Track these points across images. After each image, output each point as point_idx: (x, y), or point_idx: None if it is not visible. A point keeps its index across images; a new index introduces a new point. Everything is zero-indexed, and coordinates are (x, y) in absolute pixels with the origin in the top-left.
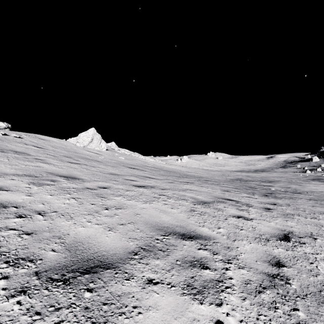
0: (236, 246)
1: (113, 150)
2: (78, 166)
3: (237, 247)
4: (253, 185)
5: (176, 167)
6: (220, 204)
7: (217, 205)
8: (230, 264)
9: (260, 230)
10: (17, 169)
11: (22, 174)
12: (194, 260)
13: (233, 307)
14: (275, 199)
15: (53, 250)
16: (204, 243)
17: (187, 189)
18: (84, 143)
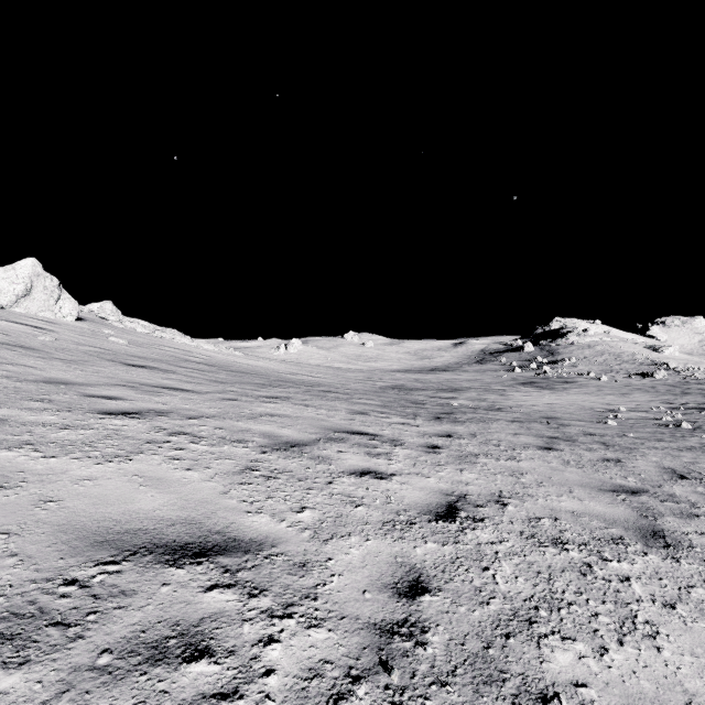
0: (327, 557)
1: (102, 321)
2: None
3: (328, 558)
4: (422, 398)
5: (267, 364)
6: (333, 445)
7: (323, 448)
8: (287, 618)
9: (402, 501)
10: None
11: None
12: (172, 636)
13: None
14: (453, 425)
15: None
16: (238, 564)
17: (263, 414)
18: (2, 297)
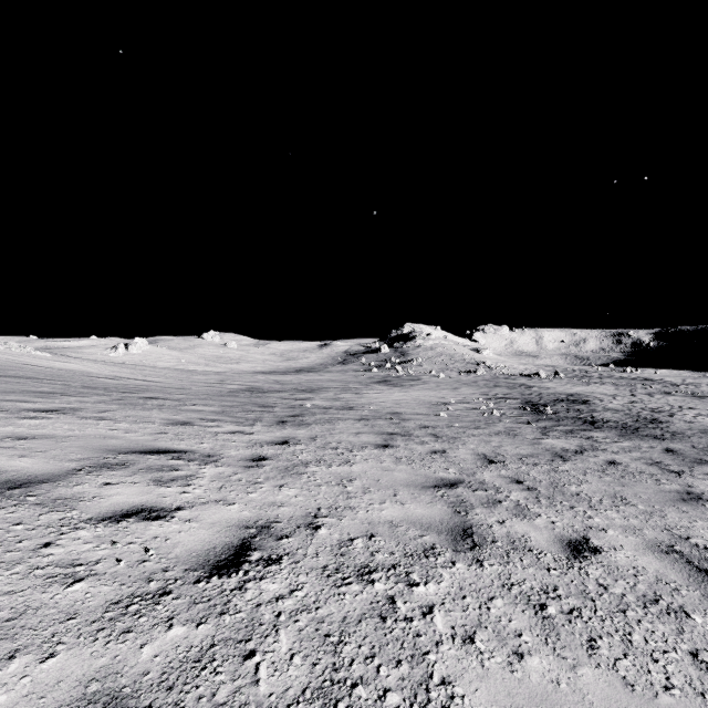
0: None
1: None
2: None
3: None
4: (275, 400)
5: (84, 367)
6: (101, 475)
7: (77, 483)
8: None
9: (171, 552)
10: None
11: None
12: None
13: None
14: (296, 429)
15: None
16: None
17: (1, 437)
18: None
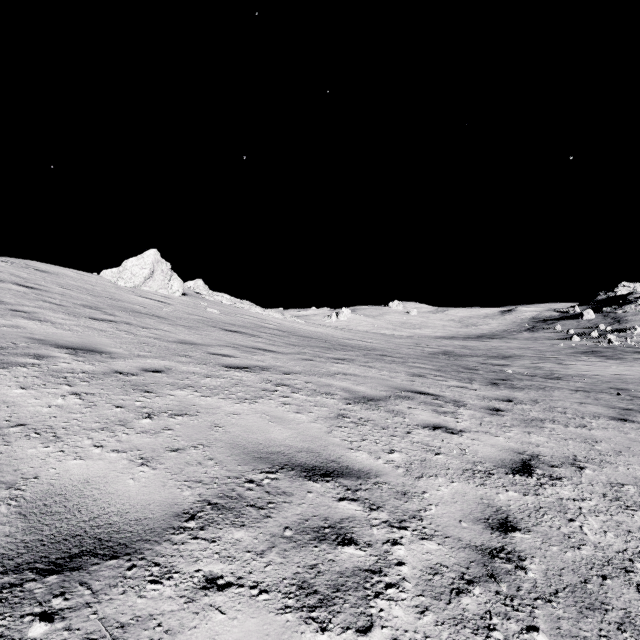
0: (422, 490)
1: (198, 296)
2: (111, 326)
3: (423, 491)
4: (473, 364)
5: (325, 330)
6: (402, 402)
7: (395, 404)
8: (403, 530)
9: (476, 454)
10: None
11: None
12: (325, 527)
13: (397, 632)
14: (511, 391)
15: None
16: (355, 485)
17: (337, 373)
18: (135, 279)
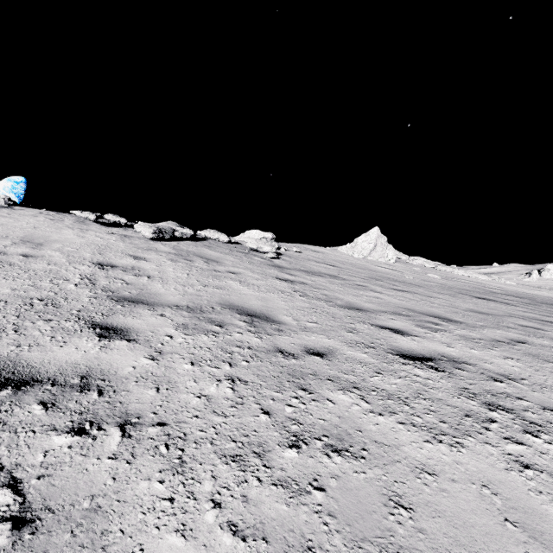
0: None
1: (402, 261)
2: (412, 296)
3: None
4: None
5: None
6: None
7: None
8: None
9: None
10: (370, 302)
11: (388, 312)
12: None
13: None
14: None
15: None
16: None
17: None
18: (364, 252)
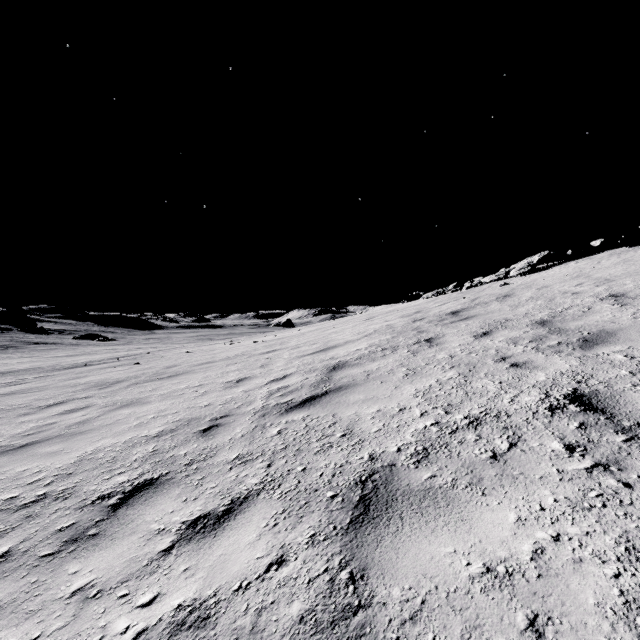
0: None
1: None
2: None
3: None
4: None
5: None
6: None
7: None
8: None
9: None
10: None
11: None
12: None
13: None
14: None
15: (432, 476)
16: None
17: None
18: None
